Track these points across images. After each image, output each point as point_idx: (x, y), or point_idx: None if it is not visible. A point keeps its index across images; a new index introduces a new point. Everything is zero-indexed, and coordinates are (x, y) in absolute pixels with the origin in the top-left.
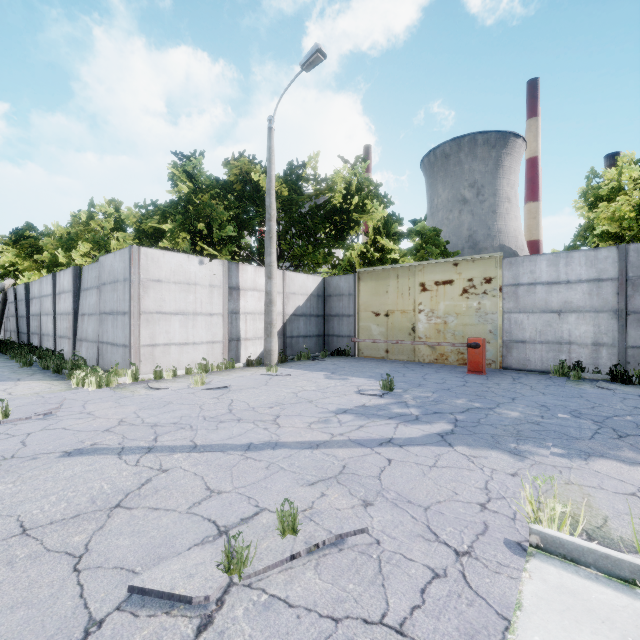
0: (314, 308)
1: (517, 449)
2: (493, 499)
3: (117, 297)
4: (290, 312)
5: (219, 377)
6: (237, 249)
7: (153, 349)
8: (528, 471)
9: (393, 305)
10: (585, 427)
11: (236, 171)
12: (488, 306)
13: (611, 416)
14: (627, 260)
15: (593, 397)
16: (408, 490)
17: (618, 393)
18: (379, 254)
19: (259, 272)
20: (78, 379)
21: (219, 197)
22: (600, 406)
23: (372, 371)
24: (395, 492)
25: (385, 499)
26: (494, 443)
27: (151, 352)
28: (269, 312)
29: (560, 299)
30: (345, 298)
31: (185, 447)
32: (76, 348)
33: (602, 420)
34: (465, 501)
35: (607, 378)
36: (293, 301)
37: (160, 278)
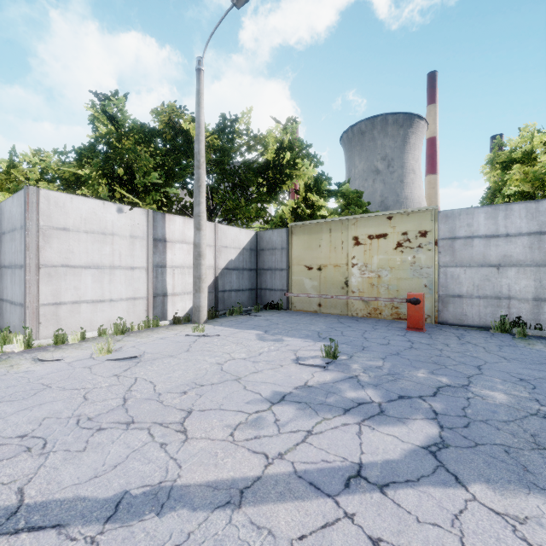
0: (247, 262)
1: None
2: None
3: (15, 248)
4: (222, 266)
5: (136, 340)
6: (164, 199)
7: (57, 308)
8: None
9: (326, 259)
10: None
11: (164, 118)
12: (423, 260)
13: None
14: None
15: None
16: None
17: None
18: (310, 211)
19: (188, 224)
20: None
21: (144, 142)
22: None
23: (307, 328)
24: None
25: None
26: (522, 471)
27: (54, 312)
28: (198, 266)
29: (499, 253)
30: (278, 252)
31: None
32: None
33: None
34: None
35: None
36: (225, 254)
37: (67, 226)
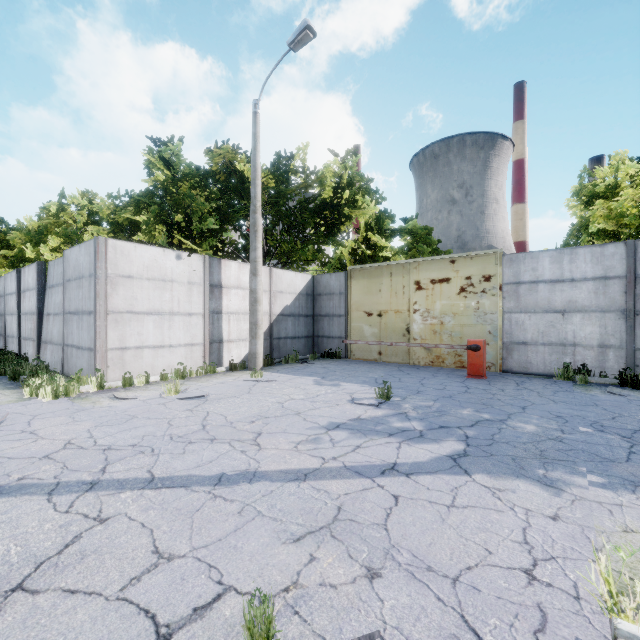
0: (303, 308)
1: (548, 477)
2: (540, 561)
3: (82, 295)
4: (277, 312)
5: (197, 384)
6: (219, 244)
7: (123, 353)
8: (571, 512)
9: (386, 304)
10: (615, 444)
11: (219, 160)
12: (487, 305)
13: (638, 429)
14: (636, 257)
15: (609, 405)
16: (425, 547)
17: (633, 400)
18: (371, 252)
19: (243, 269)
20: (32, 388)
21: (200, 187)
22: (621, 416)
23: (365, 375)
24: (409, 551)
25: (397, 565)
26: (518, 469)
27: (120, 356)
28: (254, 312)
29: (564, 298)
30: (336, 297)
31: (138, 481)
32: (41, 351)
33: (630, 435)
34: (504, 566)
35: (615, 382)
36: (280, 300)
37: (131, 274)
